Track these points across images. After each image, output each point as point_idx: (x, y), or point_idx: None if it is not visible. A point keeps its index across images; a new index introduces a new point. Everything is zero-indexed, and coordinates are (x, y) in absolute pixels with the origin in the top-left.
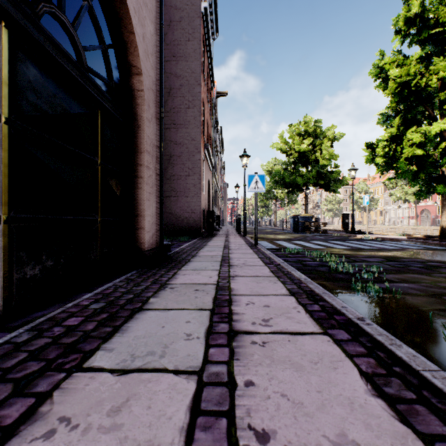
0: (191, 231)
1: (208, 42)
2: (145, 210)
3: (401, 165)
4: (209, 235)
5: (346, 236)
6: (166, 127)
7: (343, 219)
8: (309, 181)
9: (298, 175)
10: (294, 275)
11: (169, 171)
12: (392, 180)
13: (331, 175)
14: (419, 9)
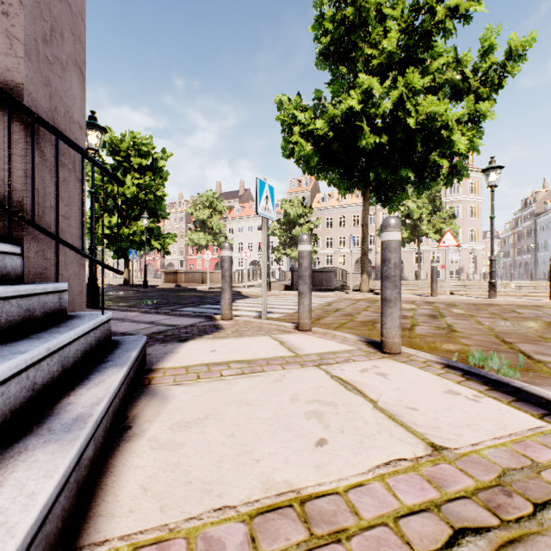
0: None
1: None
2: None
3: (98, 238)
4: None
5: None
6: None
7: None
8: None
9: None
10: None
11: None
12: None
13: None
14: (110, 139)
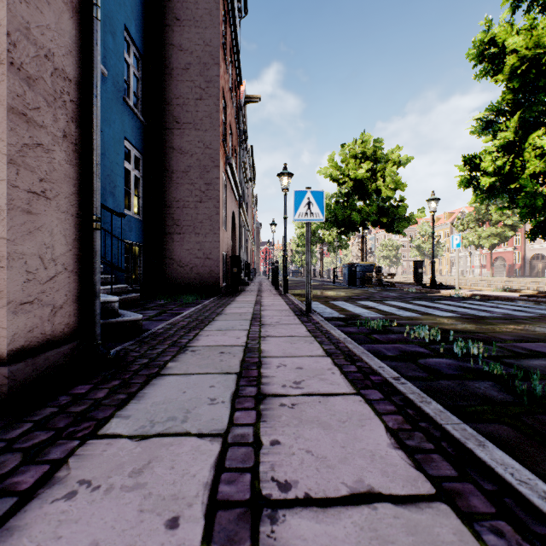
0: (205, 285)
1: (231, 9)
2: (4, 238)
3: (524, 186)
4: (232, 292)
5: (425, 292)
6: (166, 127)
7: (416, 269)
8: (368, 218)
9: (354, 210)
10: (507, 484)
11: (170, 195)
12: (463, 221)
13: (396, 210)
14: None
